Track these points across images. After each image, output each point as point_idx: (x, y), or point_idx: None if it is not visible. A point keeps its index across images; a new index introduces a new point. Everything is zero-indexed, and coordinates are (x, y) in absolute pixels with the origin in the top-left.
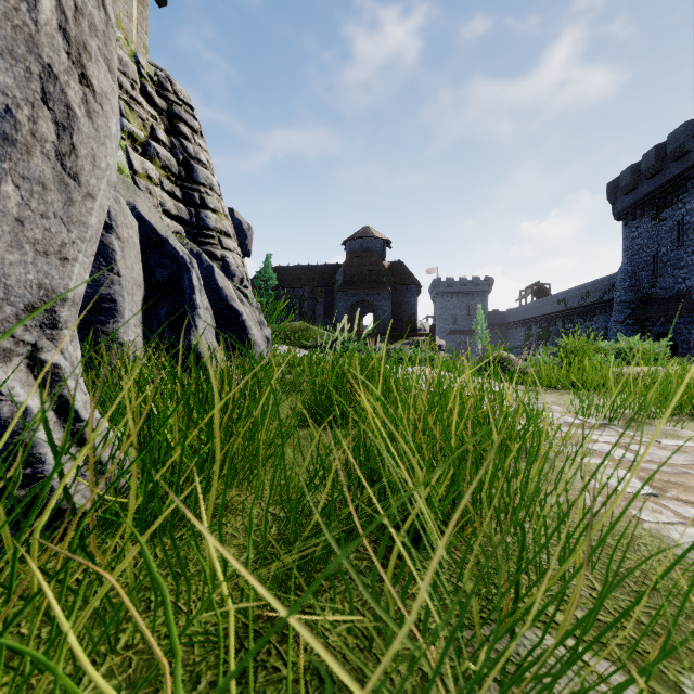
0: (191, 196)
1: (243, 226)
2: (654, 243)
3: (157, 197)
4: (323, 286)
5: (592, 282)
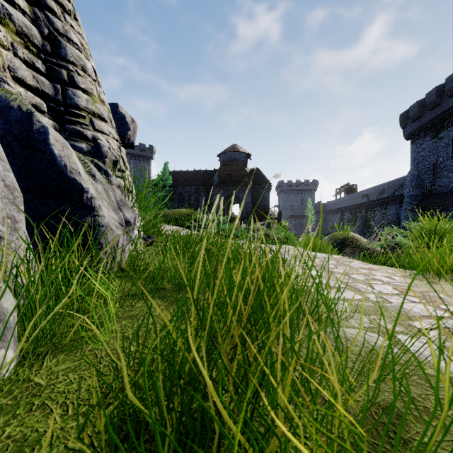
0: (57, 72)
1: (126, 118)
2: (434, 155)
3: (4, 60)
4: (204, 185)
5: (387, 183)
